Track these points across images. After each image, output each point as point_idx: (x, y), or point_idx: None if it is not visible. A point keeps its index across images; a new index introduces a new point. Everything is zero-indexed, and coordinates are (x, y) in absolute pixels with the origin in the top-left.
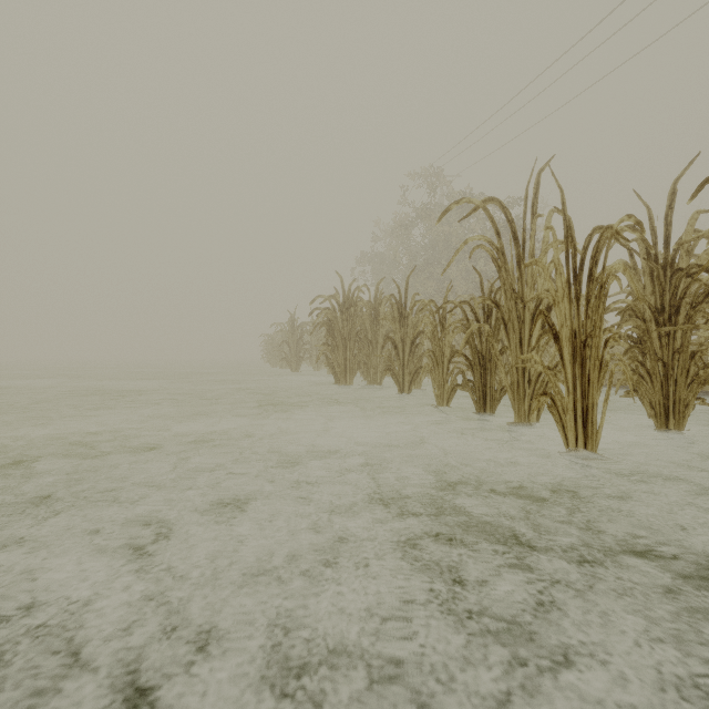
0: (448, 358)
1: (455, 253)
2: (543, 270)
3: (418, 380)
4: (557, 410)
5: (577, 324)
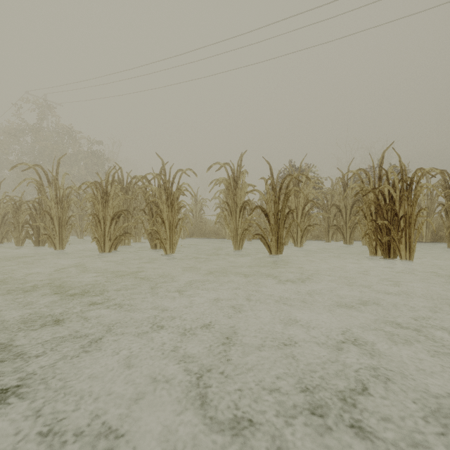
0: (22, 225)
1: (20, 183)
2: (45, 198)
3: (10, 237)
4: (52, 239)
5: (60, 214)
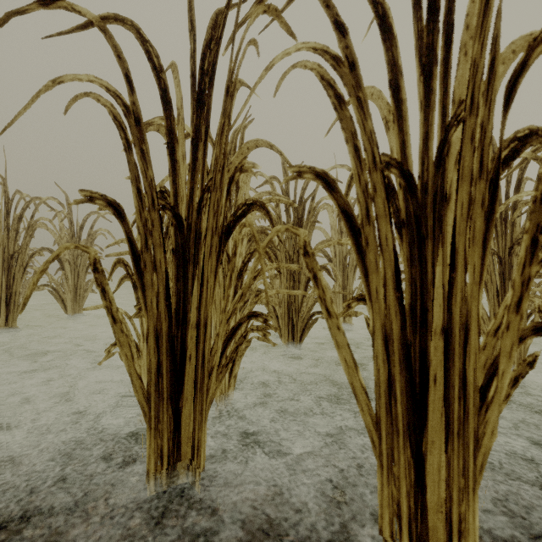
0: None
1: None
2: None
3: None
4: None
5: None
